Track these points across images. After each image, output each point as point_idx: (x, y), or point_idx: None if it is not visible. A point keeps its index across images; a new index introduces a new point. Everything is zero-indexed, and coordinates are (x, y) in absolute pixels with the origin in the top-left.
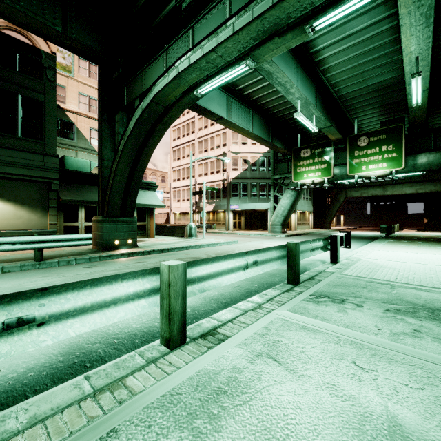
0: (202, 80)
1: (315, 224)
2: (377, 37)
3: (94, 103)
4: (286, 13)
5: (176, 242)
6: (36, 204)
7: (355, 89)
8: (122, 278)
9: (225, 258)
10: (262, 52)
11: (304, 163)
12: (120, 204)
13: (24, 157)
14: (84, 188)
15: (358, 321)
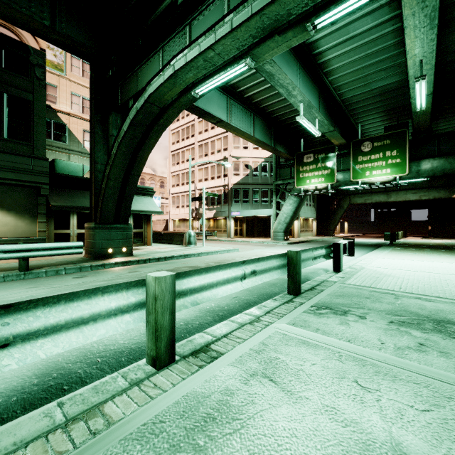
0: (200, 80)
1: (319, 232)
2: (381, 39)
3: (88, 103)
4: (286, 9)
5: (174, 250)
6: (24, 210)
7: (358, 92)
8: (102, 292)
9: (221, 268)
10: (262, 50)
11: (307, 169)
12: (114, 211)
13: (10, 160)
14: (76, 193)
15: (361, 334)
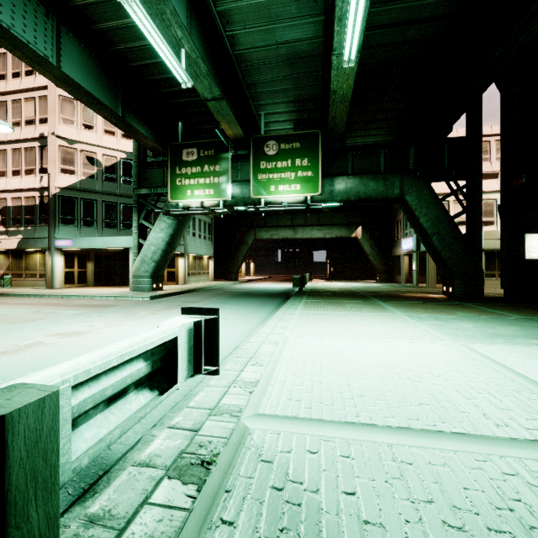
0: None
1: (220, 274)
2: None
3: None
4: None
5: None
6: None
7: (259, 44)
8: None
9: None
10: None
11: (188, 172)
12: None
13: None
14: None
15: None
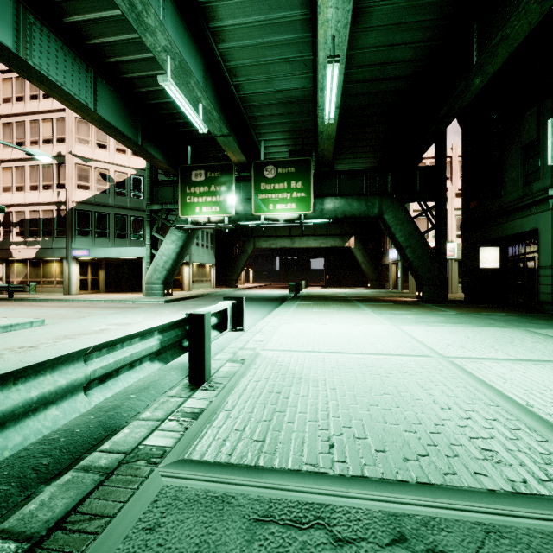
0: None
1: (220, 282)
2: None
3: None
4: None
5: None
6: None
7: (260, 90)
8: None
9: None
10: None
11: (197, 191)
12: None
13: None
14: None
15: None
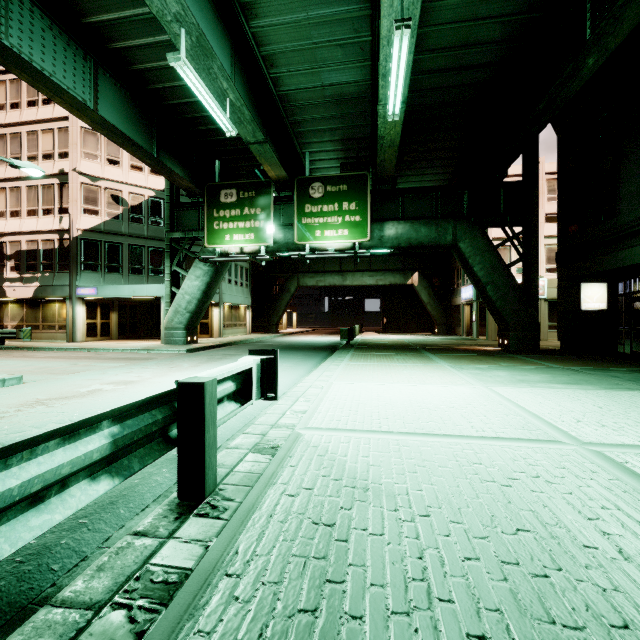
0: None
1: (258, 326)
2: None
3: None
4: None
5: None
6: None
7: (304, 85)
8: None
9: None
10: None
11: (227, 215)
12: None
13: None
14: None
15: None
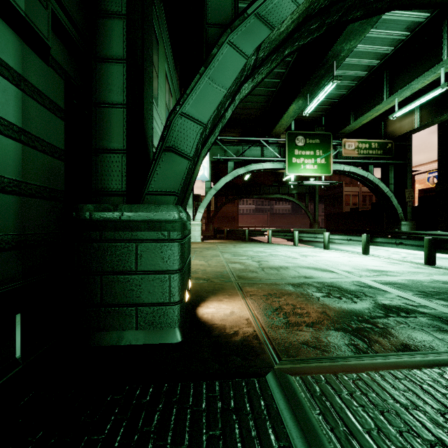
0: None
1: None
2: None
3: None
4: None
5: None
6: None
7: None
8: (421, 240)
9: None
10: None
11: None
12: None
13: None
14: None
15: None
